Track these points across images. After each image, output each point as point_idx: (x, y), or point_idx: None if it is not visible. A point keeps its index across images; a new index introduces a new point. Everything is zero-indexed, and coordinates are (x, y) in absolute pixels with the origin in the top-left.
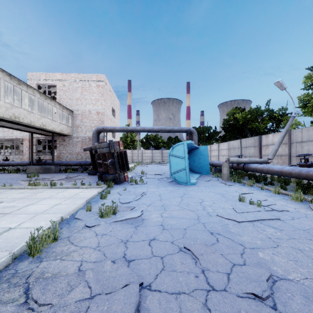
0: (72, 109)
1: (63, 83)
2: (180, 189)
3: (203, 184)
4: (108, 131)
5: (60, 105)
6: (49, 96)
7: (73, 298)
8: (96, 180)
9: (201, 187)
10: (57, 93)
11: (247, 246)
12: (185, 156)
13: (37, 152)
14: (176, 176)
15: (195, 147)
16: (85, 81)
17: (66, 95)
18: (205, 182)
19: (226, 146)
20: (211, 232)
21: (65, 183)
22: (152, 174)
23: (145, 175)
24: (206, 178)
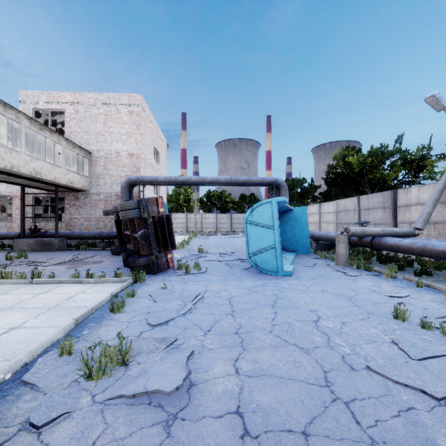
0: (89, 149)
1: (75, 108)
2: (267, 284)
3: (306, 274)
4: (146, 183)
5: (69, 142)
6: (56, 129)
7: None
8: (120, 264)
9: (304, 279)
10: (67, 123)
11: None
12: (273, 224)
13: (31, 217)
14: (258, 260)
15: (288, 209)
16: (110, 105)
17: (80, 127)
18: (307, 268)
19: (333, 207)
20: None
21: (65, 270)
22: (216, 253)
23: (205, 254)
24: (307, 261)
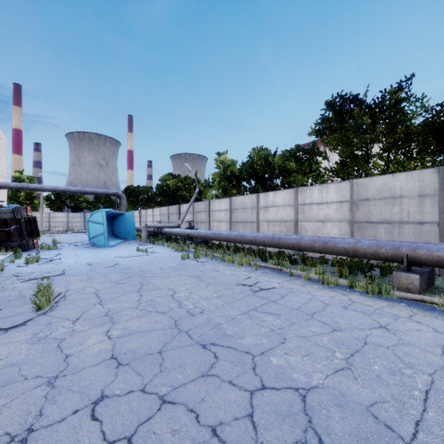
0: None
1: None
2: (97, 250)
3: (122, 246)
4: None
5: None
6: None
7: (34, 275)
8: None
9: (118, 247)
10: None
11: (119, 262)
12: (103, 222)
13: None
14: (95, 241)
15: (120, 213)
16: None
17: None
18: (125, 245)
19: (159, 212)
20: (105, 261)
21: None
22: (68, 243)
23: (59, 244)
24: (128, 242)
